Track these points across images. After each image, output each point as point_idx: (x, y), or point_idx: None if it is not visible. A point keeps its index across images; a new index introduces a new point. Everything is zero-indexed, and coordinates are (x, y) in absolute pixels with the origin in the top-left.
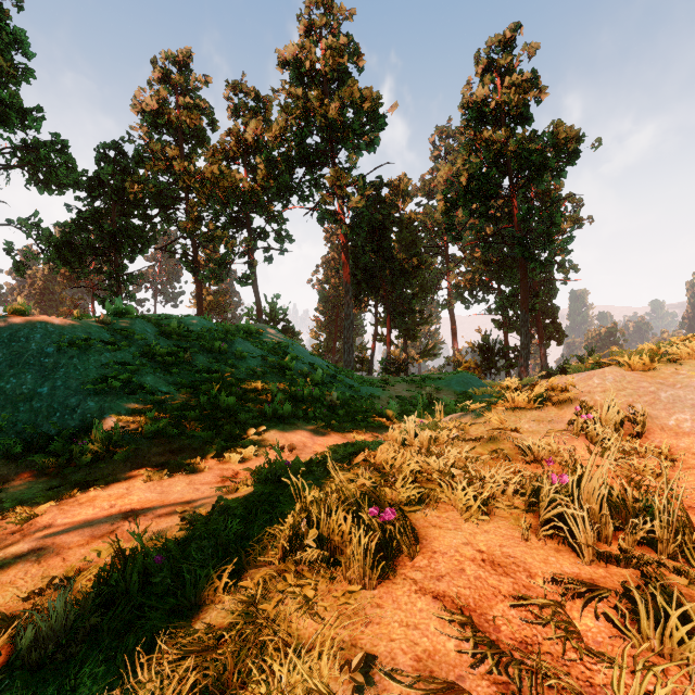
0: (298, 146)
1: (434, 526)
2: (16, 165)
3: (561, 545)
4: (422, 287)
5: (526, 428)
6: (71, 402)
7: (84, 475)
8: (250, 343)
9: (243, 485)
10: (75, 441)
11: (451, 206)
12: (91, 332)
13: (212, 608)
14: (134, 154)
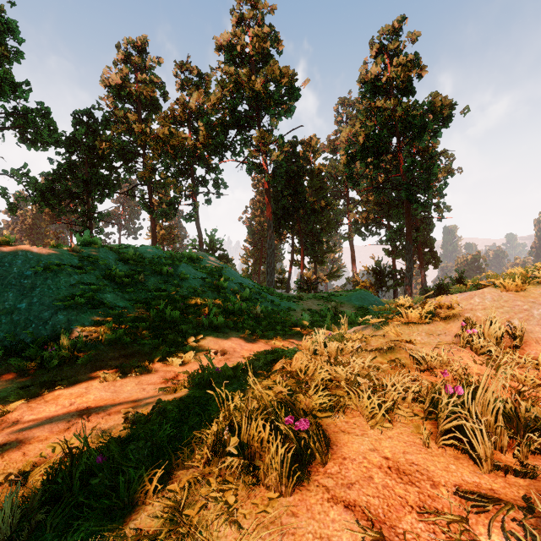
0: (231, 112)
1: (343, 431)
2: (9, 127)
3: (460, 452)
4: (329, 223)
5: (418, 340)
6: (44, 315)
7: (51, 376)
8: (192, 267)
9: (181, 387)
10: (46, 348)
11: (351, 160)
12: (63, 259)
13: (143, 509)
14: (102, 119)
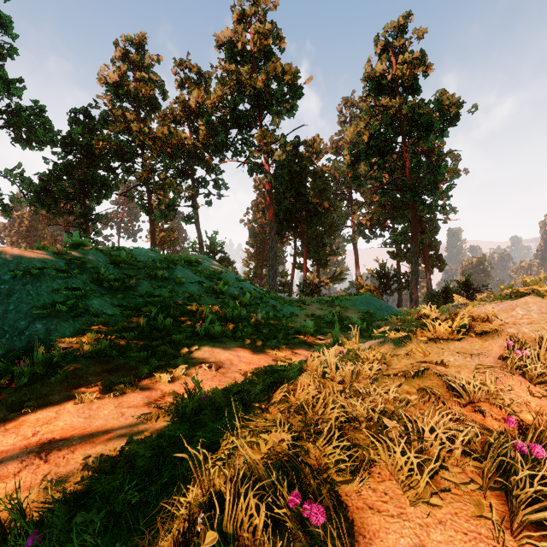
0: (231, 111)
1: (371, 507)
2: (3, 126)
3: None
4: (332, 225)
5: (451, 361)
6: (20, 324)
7: (21, 396)
8: (190, 271)
9: (165, 413)
10: (17, 362)
11: (355, 160)
12: (47, 262)
13: None
14: (99, 118)
